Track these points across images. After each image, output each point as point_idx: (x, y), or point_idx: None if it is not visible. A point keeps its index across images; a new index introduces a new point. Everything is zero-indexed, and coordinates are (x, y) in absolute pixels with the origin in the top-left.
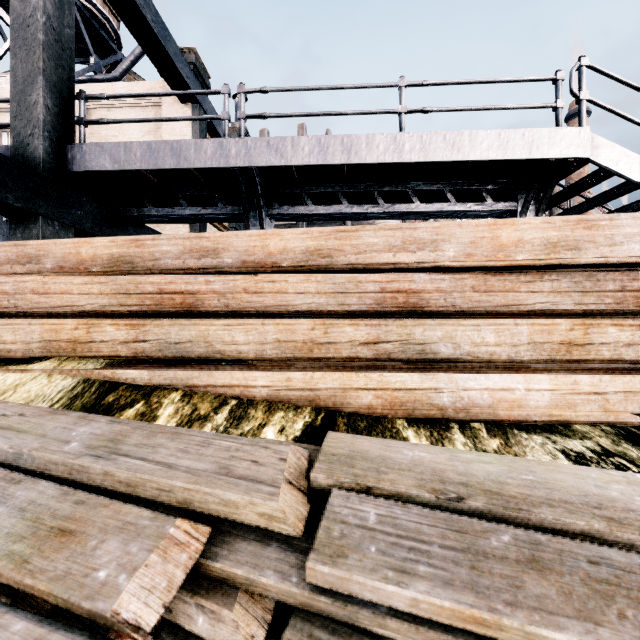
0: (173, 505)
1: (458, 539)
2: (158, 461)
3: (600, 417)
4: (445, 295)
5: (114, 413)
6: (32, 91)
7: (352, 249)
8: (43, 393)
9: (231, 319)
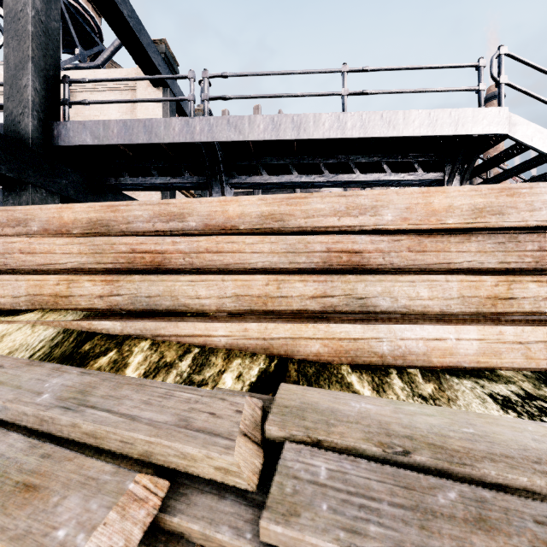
0: (135, 457)
1: (406, 496)
2: (122, 413)
3: (523, 364)
4: (384, 254)
5: (89, 361)
6: (23, 76)
7: (302, 214)
8: (27, 342)
9: (195, 276)
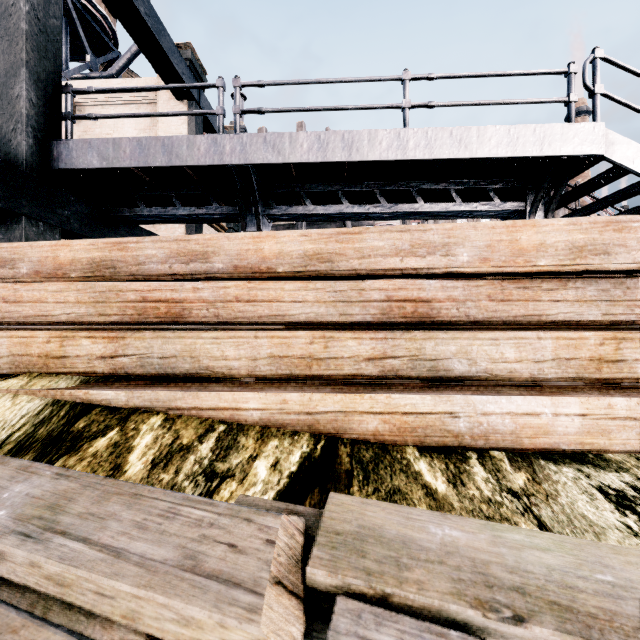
0: (115, 620)
1: None
2: (104, 544)
3: (638, 446)
4: (458, 304)
5: (83, 443)
6: (15, 84)
7: (355, 253)
8: (4, 418)
9: (220, 331)
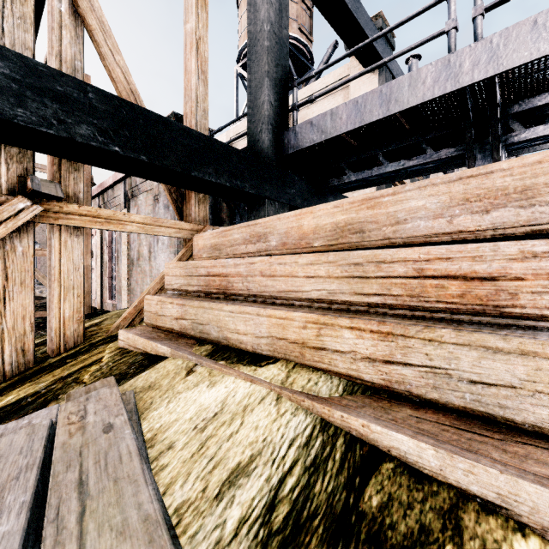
0: None
1: None
2: None
3: None
4: None
5: None
6: (261, 94)
7: None
8: (272, 438)
9: None
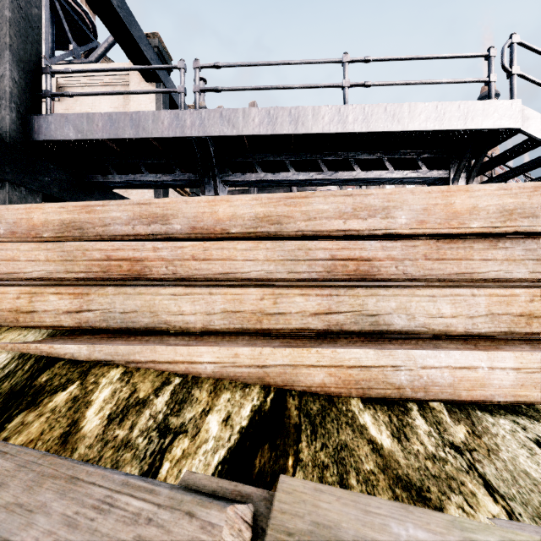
0: None
1: None
2: None
3: None
4: (396, 263)
5: (43, 398)
6: None
7: (302, 216)
8: None
9: (178, 288)
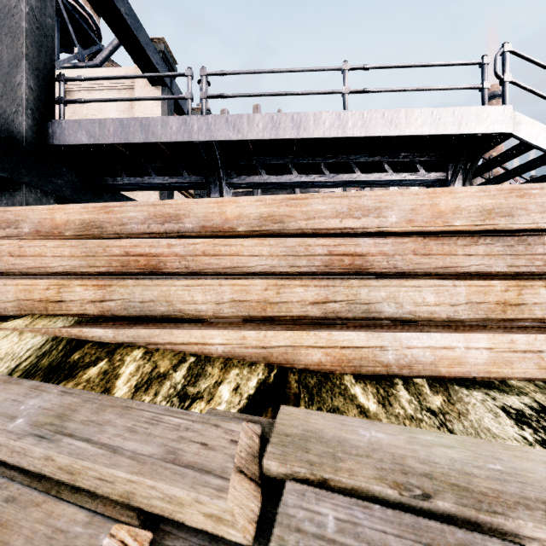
0: (114, 498)
1: None
2: (103, 443)
3: (535, 374)
4: (388, 258)
5: (78, 371)
6: (16, 73)
7: (302, 215)
8: (13, 351)
9: (190, 280)
